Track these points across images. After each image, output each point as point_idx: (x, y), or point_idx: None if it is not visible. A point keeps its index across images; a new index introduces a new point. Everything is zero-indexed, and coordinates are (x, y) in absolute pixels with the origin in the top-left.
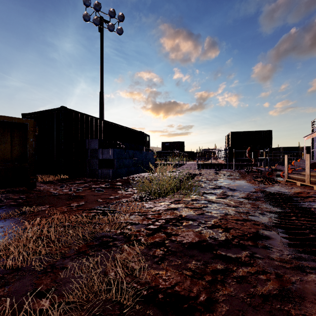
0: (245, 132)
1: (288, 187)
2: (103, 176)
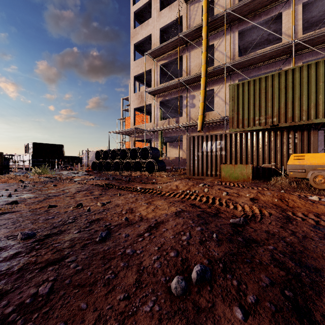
0: (45, 143)
1: (75, 171)
2: (3, 173)
